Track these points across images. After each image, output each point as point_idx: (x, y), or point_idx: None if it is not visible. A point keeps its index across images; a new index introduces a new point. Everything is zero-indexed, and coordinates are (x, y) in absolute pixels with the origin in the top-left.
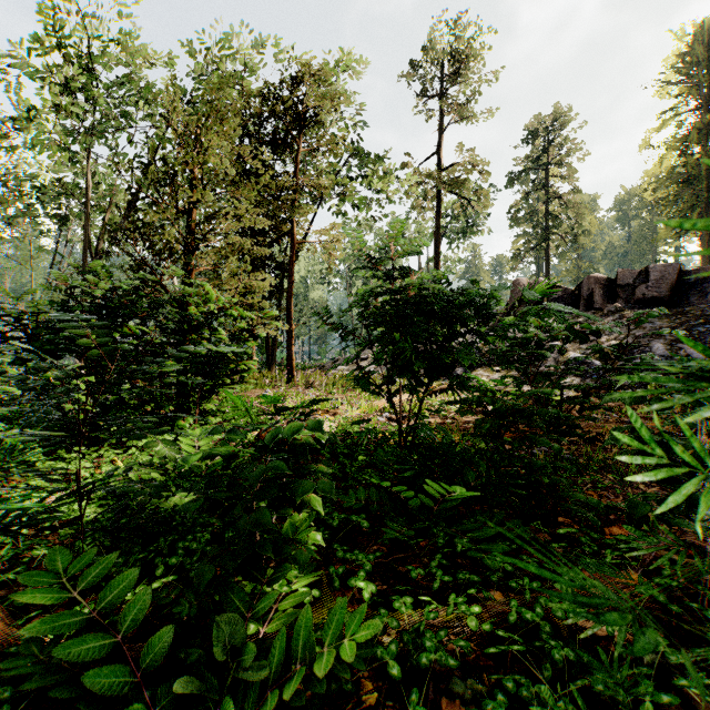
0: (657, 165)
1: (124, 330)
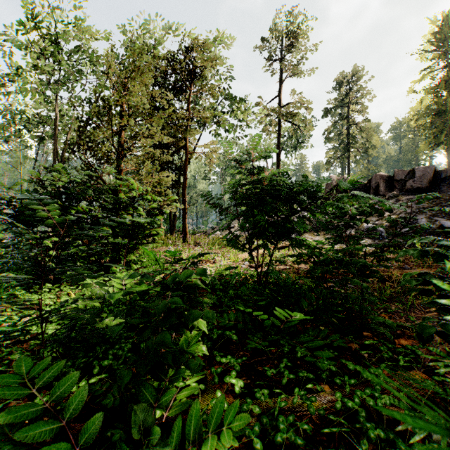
0: (418, 104)
1: (77, 208)
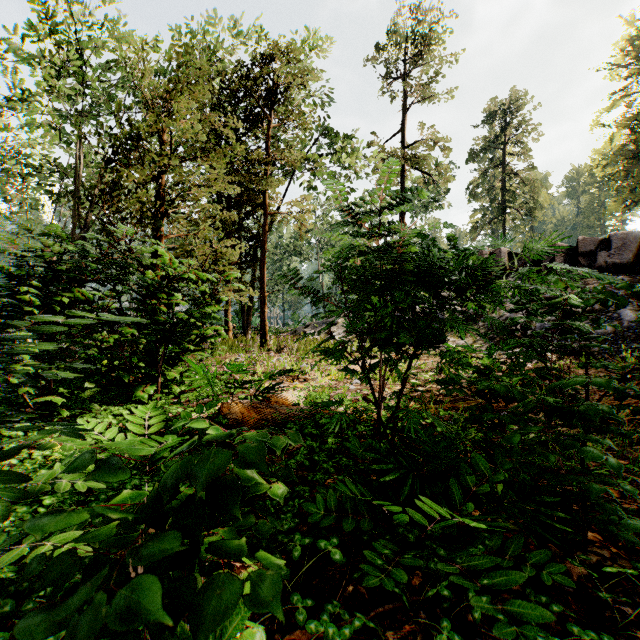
0: (607, 143)
1: (80, 295)
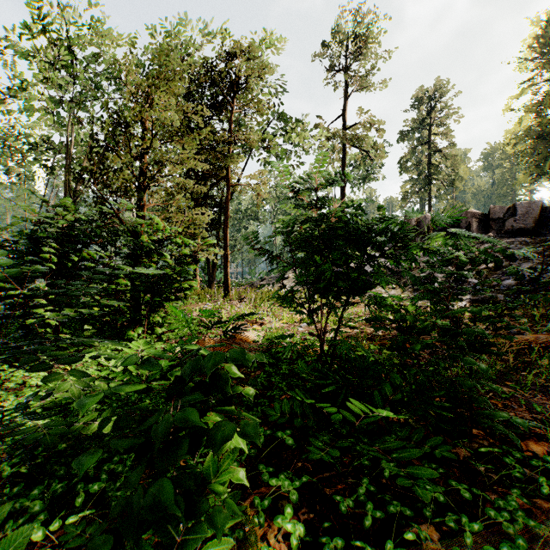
0: (517, 125)
1: (82, 254)
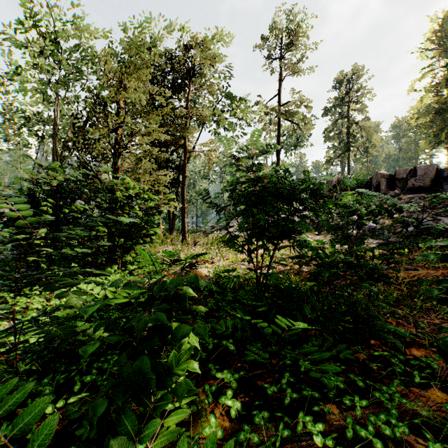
0: (419, 102)
1: (70, 207)
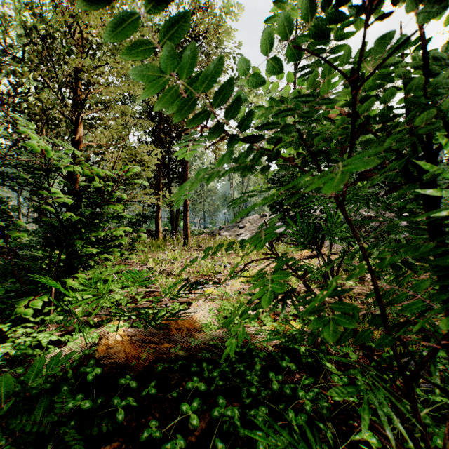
0: None
1: None
